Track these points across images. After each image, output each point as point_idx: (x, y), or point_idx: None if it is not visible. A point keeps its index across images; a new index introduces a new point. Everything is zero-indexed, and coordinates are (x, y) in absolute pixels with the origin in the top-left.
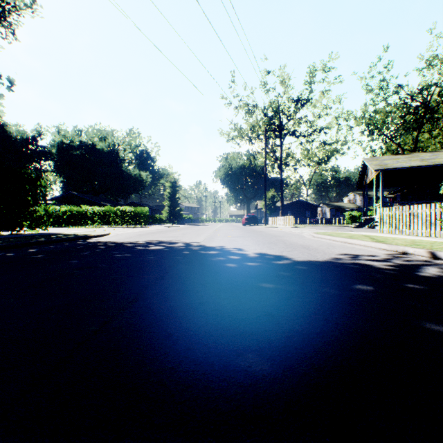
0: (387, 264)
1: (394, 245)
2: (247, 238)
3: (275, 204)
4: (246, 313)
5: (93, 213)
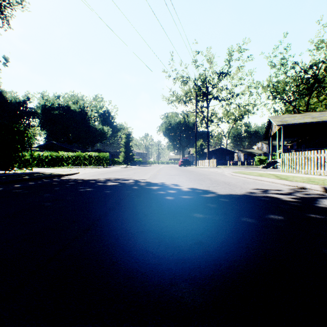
0: (291, 197)
1: (294, 182)
2: (182, 176)
3: (203, 150)
4: (180, 241)
5: (68, 157)
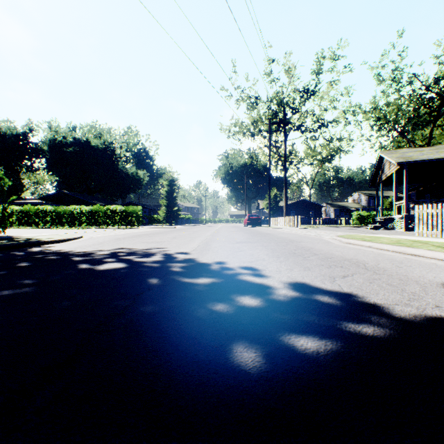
0: None
1: None
2: (256, 244)
3: (277, 204)
4: None
5: (81, 213)
